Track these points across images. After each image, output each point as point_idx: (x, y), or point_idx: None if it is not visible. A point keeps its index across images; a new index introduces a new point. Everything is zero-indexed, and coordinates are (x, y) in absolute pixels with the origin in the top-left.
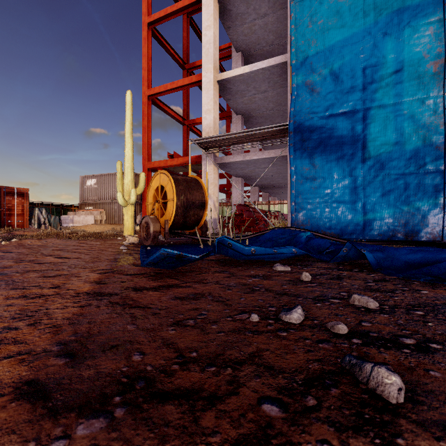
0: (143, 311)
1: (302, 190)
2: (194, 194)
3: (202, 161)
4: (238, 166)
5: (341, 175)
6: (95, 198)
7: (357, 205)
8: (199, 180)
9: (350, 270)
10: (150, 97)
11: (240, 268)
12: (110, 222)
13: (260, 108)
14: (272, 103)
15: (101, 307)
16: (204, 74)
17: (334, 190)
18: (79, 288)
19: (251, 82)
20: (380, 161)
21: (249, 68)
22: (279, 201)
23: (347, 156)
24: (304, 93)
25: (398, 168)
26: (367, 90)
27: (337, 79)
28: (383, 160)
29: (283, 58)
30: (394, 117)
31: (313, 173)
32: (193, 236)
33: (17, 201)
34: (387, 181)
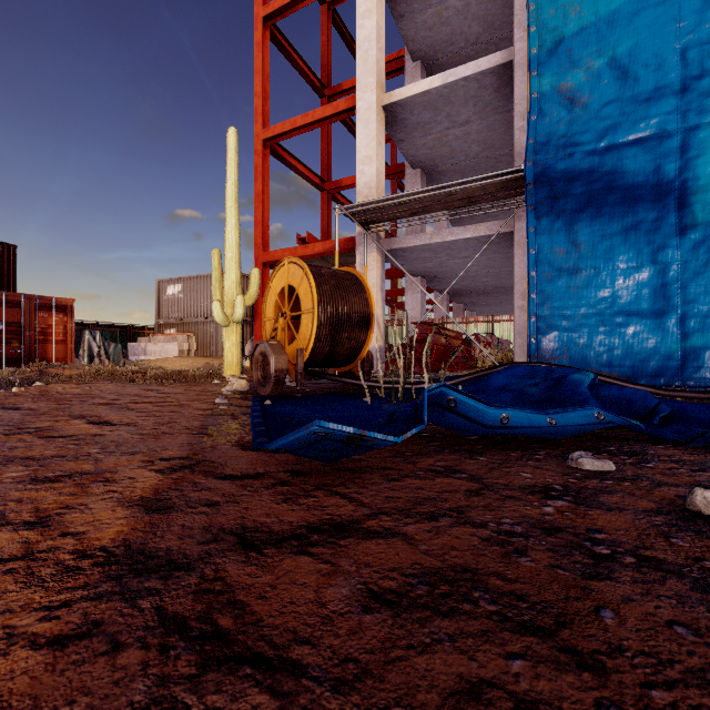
0: (274, 696)
1: (551, 292)
2: (349, 301)
3: (356, 247)
4: (419, 256)
5: (634, 262)
6: (180, 315)
7: (667, 320)
8: (358, 276)
9: None
10: (267, 142)
11: (486, 461)
12: (203, 354)
13: (456, 154)
14: (477, 144)
15: (122, 654)
16: (360, 95)
17: (619, 291)
18: (93, 530)
19: (442, 106)
20: None
21: (441, 79)
22: (484, 318)
23: (646, 224)
24: (556, 108)
25: None
26: (690, 91)
27: (625, 76)
28: None
29: (504, 55)
30: None
31: (575, 259)
32: (349, 379)
33: (55, 320)
34: None
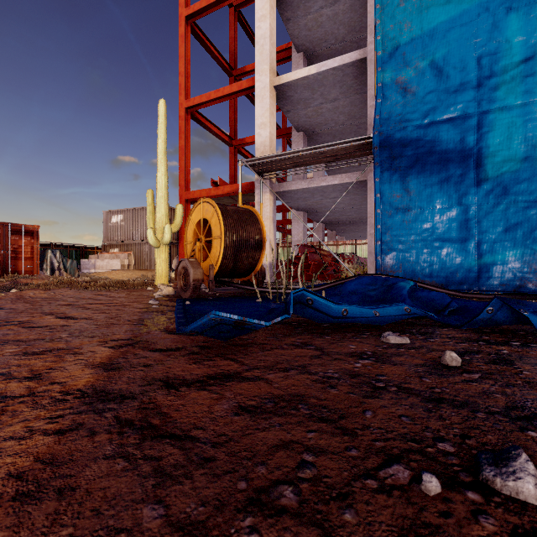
0: (181, 450)
1: (391, 225)
2: (247, 230)
3: (255, 189)
4: (301, 196)
5: (446, 204)
6: (122, 238)
7: (468, 245)
8: (254, 212)
9: (505, 343)
10: (188, 109)
11: (329, 339)
12: (140, 268)
13: (328, 122)
14: (343, 115)
15: (97, 436)
16: (258, 77)
17: (437, 224)
18: (71, 381)
19: (317, 87)
20: (503, 183)
21: (316, 68)
22: (350, 241)
23: (454, 178)
24: (394, 95)
25: (528, 193)
26: (483, 87)
27: (440, 74)
28: (507, 182)
29: (361, 53)
30: (522, 122)
31: (407, 201)
32: (247, 286)
33: (24, 242)
34: (512, 211)
